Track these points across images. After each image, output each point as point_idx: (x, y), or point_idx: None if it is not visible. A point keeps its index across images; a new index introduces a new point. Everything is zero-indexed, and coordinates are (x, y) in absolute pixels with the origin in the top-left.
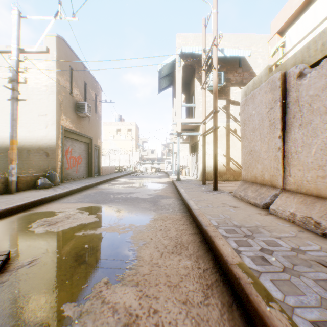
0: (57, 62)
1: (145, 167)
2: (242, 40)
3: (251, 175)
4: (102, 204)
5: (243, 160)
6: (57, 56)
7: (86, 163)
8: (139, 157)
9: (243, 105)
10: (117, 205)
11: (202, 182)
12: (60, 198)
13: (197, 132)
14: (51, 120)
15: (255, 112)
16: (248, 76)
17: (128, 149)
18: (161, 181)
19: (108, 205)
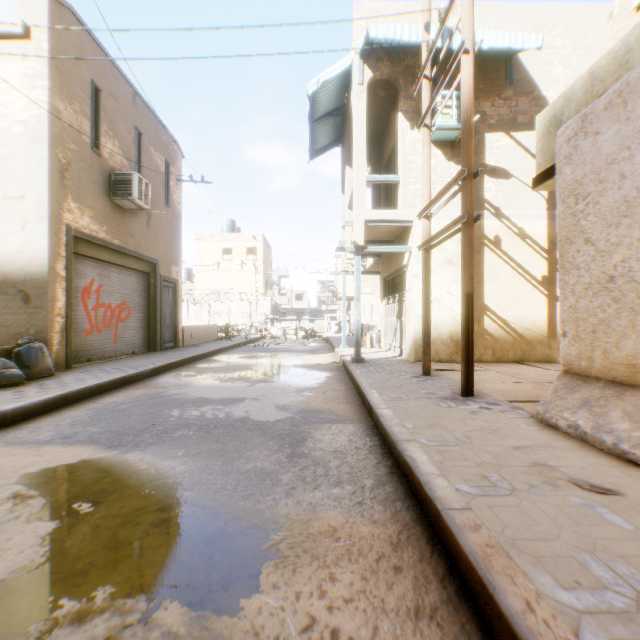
0: (52, 62)
1: (283, 328)
2: (515, 18)
3: (606, 358)
4: (127, 449)
5: (570, 309)
6: (54, 48)
7: (141, 319)
8: (270, 307)
9: (572, 138)
10: (169, 457)
11: (417, 366)
12: (17, 422)
13: (403, 244)
14: (36, 211)
15: (633, 145)
16: (529, 107)
17: (248, 291)
18: (316, 361)
19: (141, 457)
